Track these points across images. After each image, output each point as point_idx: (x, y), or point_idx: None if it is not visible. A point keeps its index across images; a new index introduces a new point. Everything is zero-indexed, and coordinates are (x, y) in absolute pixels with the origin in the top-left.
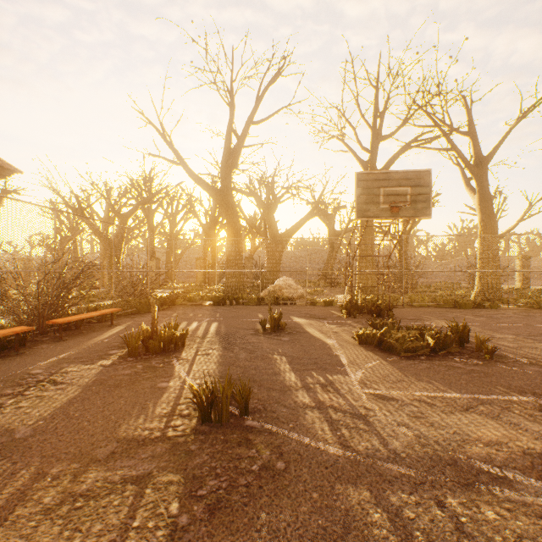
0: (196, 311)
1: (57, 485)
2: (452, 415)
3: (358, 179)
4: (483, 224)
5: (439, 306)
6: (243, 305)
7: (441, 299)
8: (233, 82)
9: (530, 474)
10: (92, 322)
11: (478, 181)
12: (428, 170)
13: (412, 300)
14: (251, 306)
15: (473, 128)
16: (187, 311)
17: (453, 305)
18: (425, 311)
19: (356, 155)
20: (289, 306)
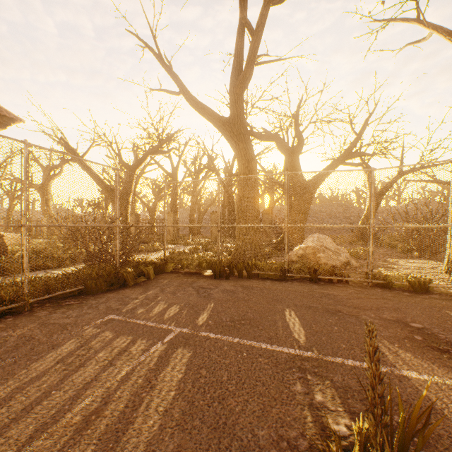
0: (177, 292)
1: None
2: None
3: None
4: None
5: None
6: (258, 278)
7: None
8: None
9: None
10: None
11: None
12: None
13: None
14: (272, 282)
15: None
16: (165, 291)
17: None
18: None
19: (448, 31)
20: (337, 286)
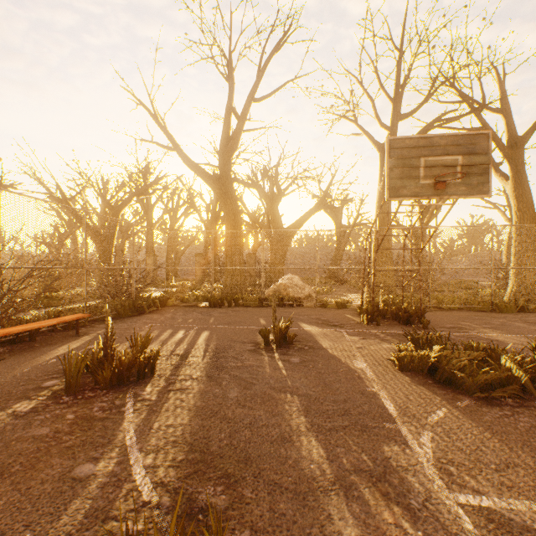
0: (187, 314)
1: None
2: None
3: (390, 146)
4: (519, 214)
5: (473, 310)
6: (243, 306)
7: (475, 301)
8: (231, 52)
9: None
10: (57, 329)
11: (513, 165)
12: (485, 132)
13: (438, 301)
14: (253, 308)
15: (507, 103)
16: (177, 314)
17: (489, 307)
18: (460, 315)
19: (370, 137)
20: (295, 308)
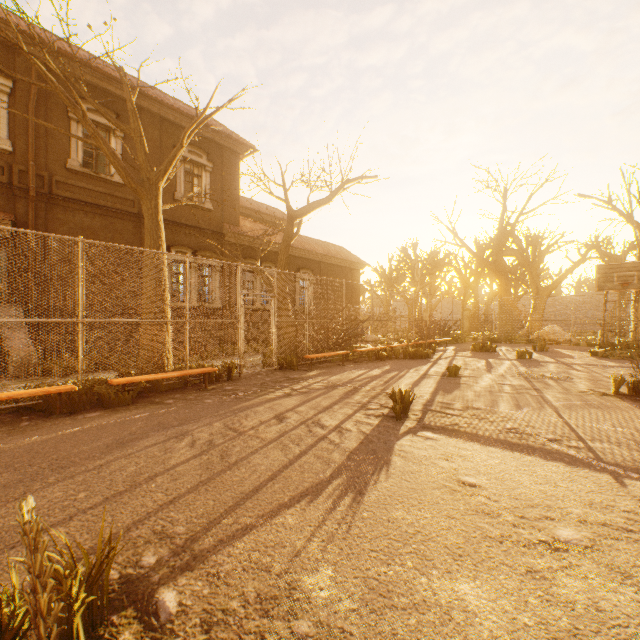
0: None
1: (491, 359)
2: (604, 363)
3: (597, 268)
4: None
5: None
6: (515, 343)
7: None
8: (506, 191)
9: (610, 366)
10: None
11: None
12: None
13: None
14: (522, 344)
15: None
16: None
17: None
18: None
19: (627, 219)
20: (553, 345)
